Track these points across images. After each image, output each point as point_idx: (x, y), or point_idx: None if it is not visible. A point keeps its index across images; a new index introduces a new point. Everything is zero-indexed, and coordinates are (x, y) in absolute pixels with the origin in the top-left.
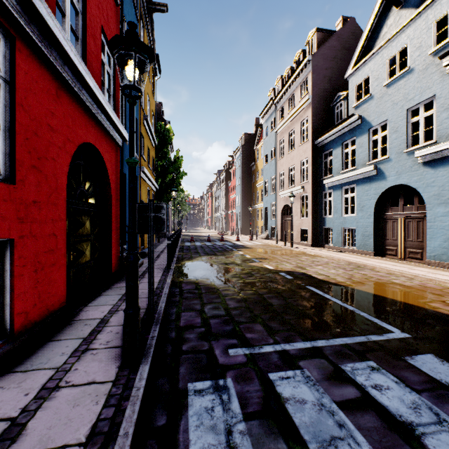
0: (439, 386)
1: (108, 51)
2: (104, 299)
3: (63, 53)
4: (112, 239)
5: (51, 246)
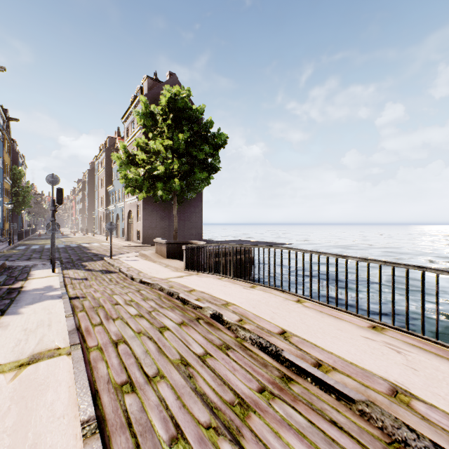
0: (57, 245)
1: None
2: None
3: None
4: None
5: None
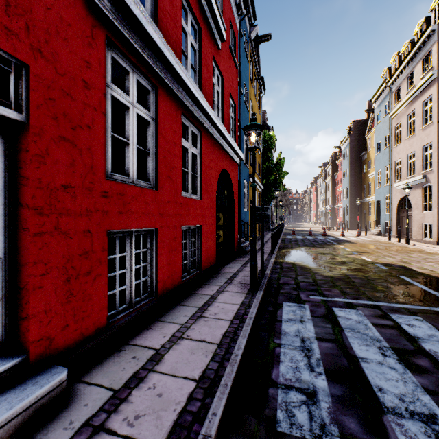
0: None
1: (232, 103)
2: (233, 265)
3: (216, 127)
4: (234, 229)
5: (211, 230)
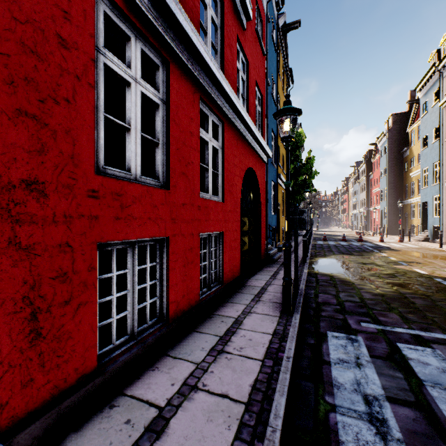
0: None
1: (258, 94)
2: (260, 277)
3: (241, 118)
4: (261, 235)
5: (235, 237)
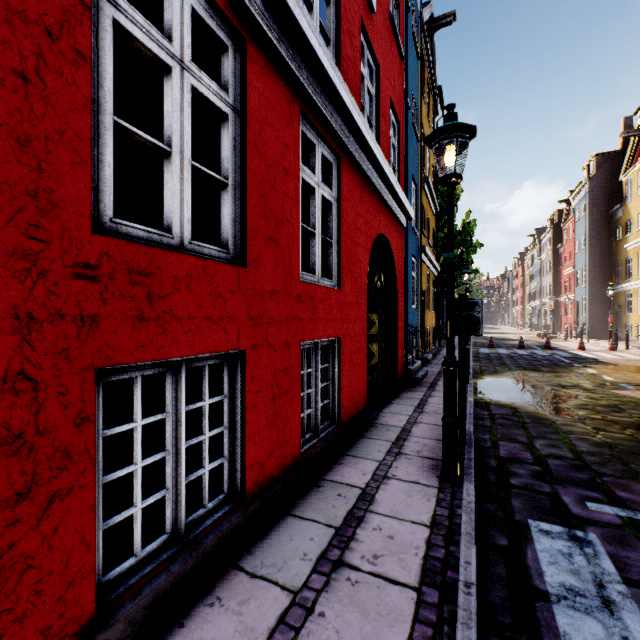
0: None
1: (393, 120)
2: (397, 408)
3: (368, 152)
4: (397, 340)
5: (358, 345)
